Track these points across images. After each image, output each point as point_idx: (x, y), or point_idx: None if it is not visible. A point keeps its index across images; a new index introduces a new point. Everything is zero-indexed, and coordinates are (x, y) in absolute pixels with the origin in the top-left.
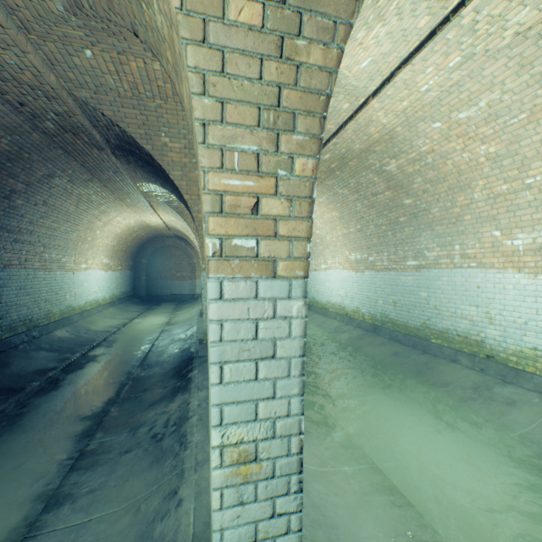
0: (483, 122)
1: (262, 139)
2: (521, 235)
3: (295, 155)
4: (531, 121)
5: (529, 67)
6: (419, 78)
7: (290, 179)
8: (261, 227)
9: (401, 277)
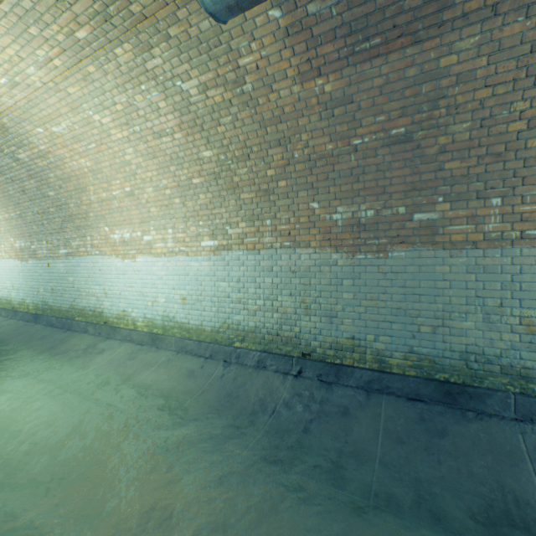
0: (74, 140)
1: None
2: (118, 231)
3: None
4: (101, 151)
5: (78, 111)
6: None
7: None
8: None
9: (57, 264)
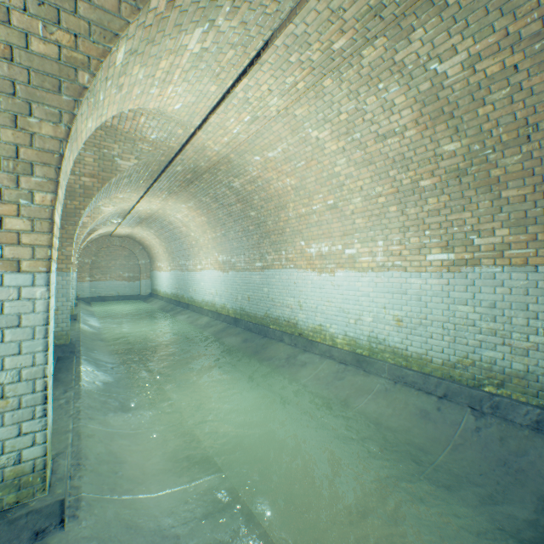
0: (284, 162)
1: (4, 178)
2: (314, 245)
3: (36, 191)
4: (308, 167)
5: (297, 132)
6: (228, 124)
7: (32, 206)
8: (6, 237)
9: (253, 276)
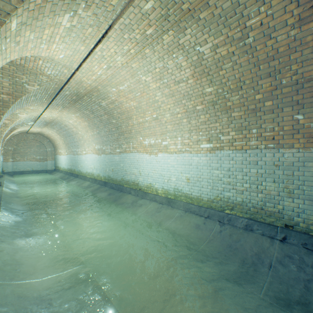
0: (129, 92)
1: None
2: (147, 139)
3: None
4: (142, 96)
5: (134, 76)
6: (94, 69)
7: None
8: None
9: (115, 157)
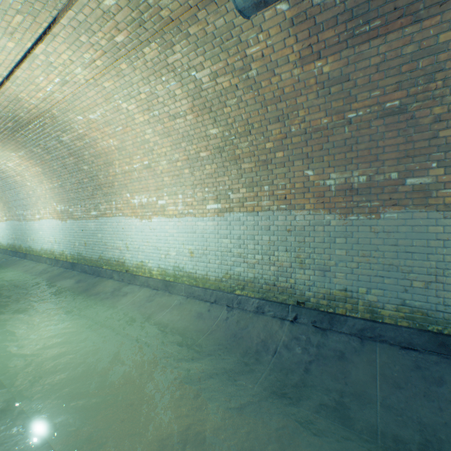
0: (105, 125)
1: None
2: (137, 197)
3: None
4: (125, 132)
5: (110, 101)
6: (38, 81)
7: None
8: None
9: (89, 224)
